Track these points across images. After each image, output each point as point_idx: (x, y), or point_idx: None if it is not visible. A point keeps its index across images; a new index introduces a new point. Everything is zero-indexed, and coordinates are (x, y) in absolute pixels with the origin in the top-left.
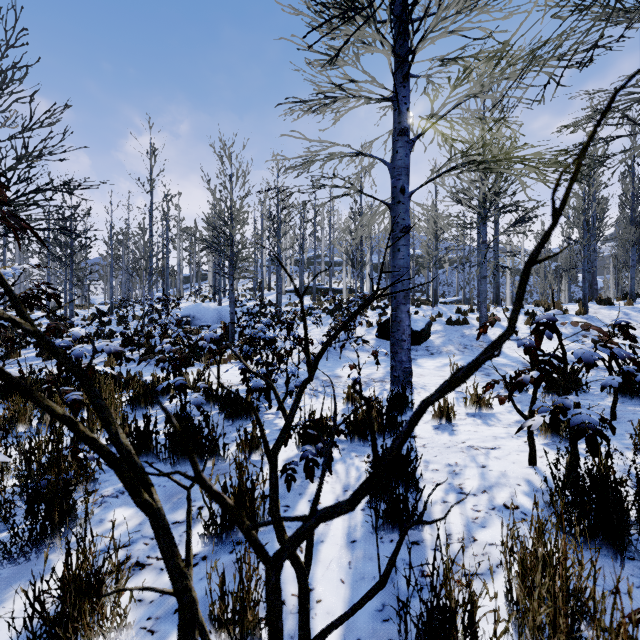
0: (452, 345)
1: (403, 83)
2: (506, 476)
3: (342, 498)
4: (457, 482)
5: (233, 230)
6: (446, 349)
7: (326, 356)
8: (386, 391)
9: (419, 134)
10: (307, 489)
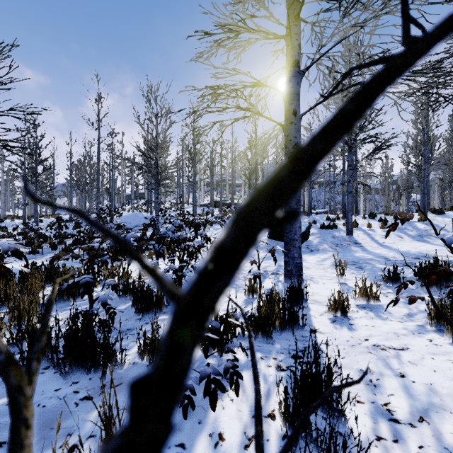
0: (326, 244)
1: (295, 22)
2: (436, 392)
3: (250, 430)
4: (381, 400)
5: (158, 155)
6: (322, 247)
7: None
8: (280, 282)
9: (308, 66)
10: (208, 413)
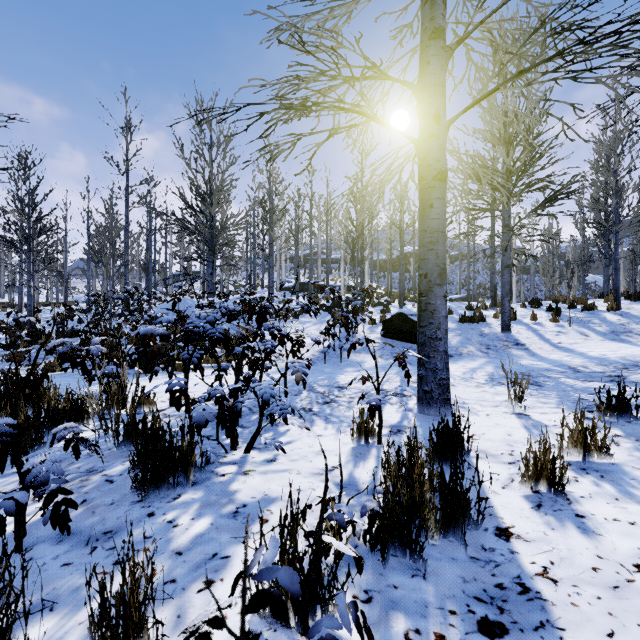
0: (472, 345)
1: None
2: None
3: None
4: None
5: (212, 207)
6: (466, 350)
7: (323, 359)
8: (412, 412)
9: (460, 38)
10: None
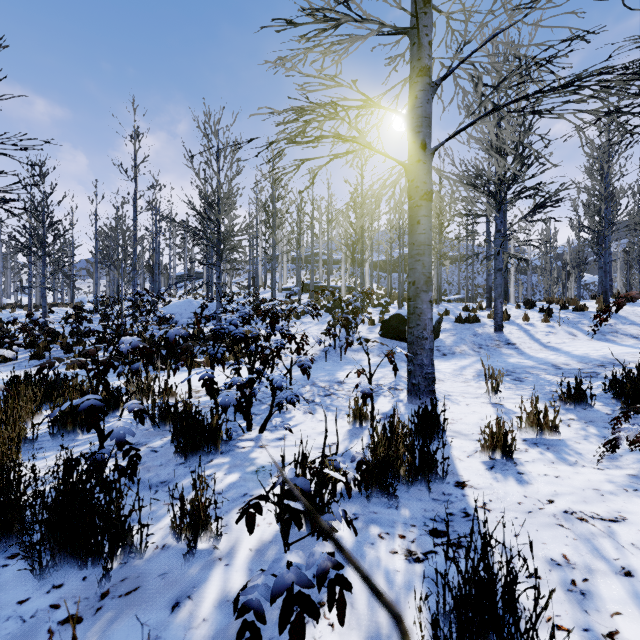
0: (465, 345)
1: (424, 8)
2: None
3: None
4: (600, 625)
5: (219, 215)
6: (459, 349)
7: (324, 357)
8: (402, 403)
9: (444, 75)
10: None
